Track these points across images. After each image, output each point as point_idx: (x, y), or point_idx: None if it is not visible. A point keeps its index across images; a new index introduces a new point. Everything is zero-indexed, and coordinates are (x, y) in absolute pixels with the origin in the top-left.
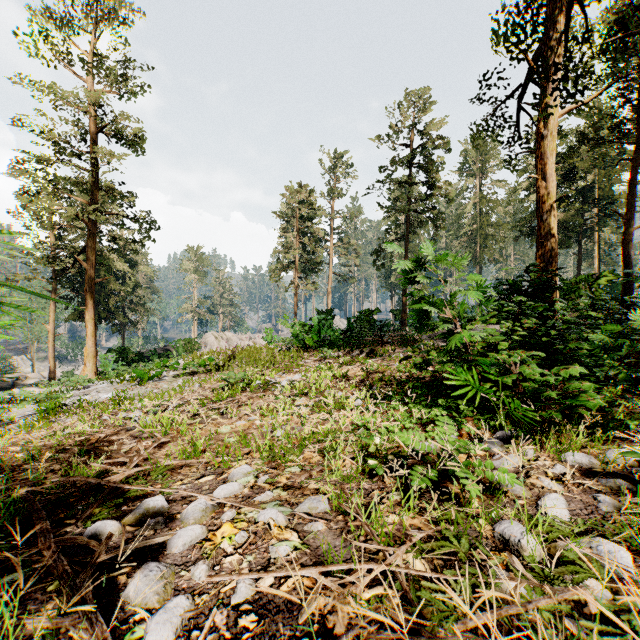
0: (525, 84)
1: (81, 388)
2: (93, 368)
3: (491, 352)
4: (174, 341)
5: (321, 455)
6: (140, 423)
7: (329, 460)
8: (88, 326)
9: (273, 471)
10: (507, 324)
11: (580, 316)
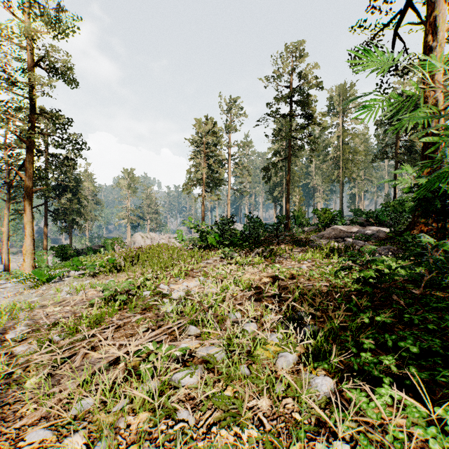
0: (405, 10)
1: None
2: (31, 263)
3: None
4: (104, 240)
5: None
6: None
7: None
8: (27, 228)
9: None
10: None
11: None
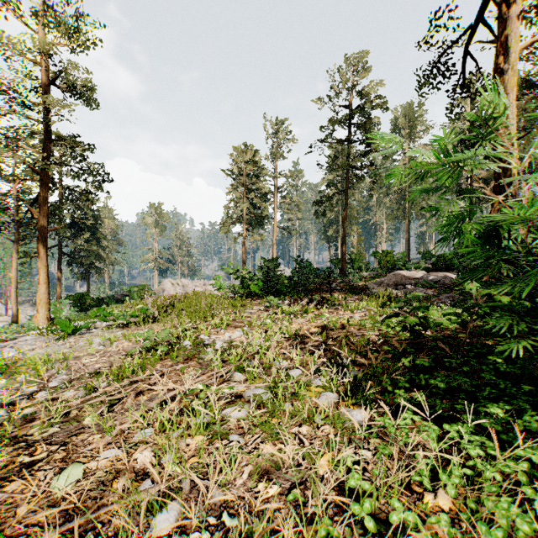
0: (476, 25)
1: (9, 339)
2: (46, 314)
3: None
4: (129, 287)
5: None
6: None
7: None
8: (41, 273)
9: None
10: None
11: None
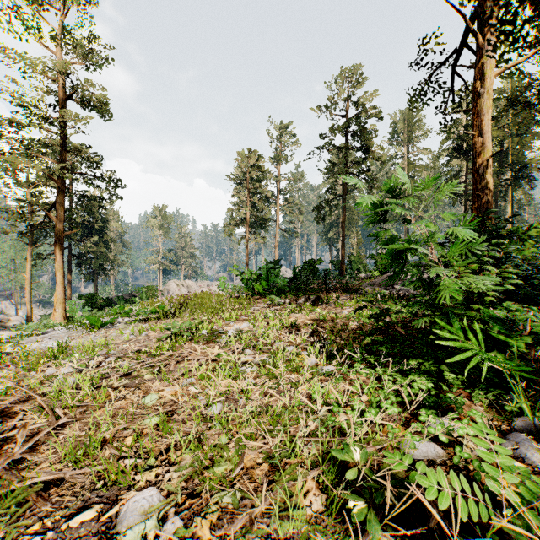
0: (459, 49)
1: (40, 333)
2: (62, 313)
3: (473, 304)
4: (138, 288)
5: (269, 462)
6: (53, 389)
7: (282, 482)
8: (57, 275)
9: (192, 501)
10: (495, 270)
11: (530, 264)
